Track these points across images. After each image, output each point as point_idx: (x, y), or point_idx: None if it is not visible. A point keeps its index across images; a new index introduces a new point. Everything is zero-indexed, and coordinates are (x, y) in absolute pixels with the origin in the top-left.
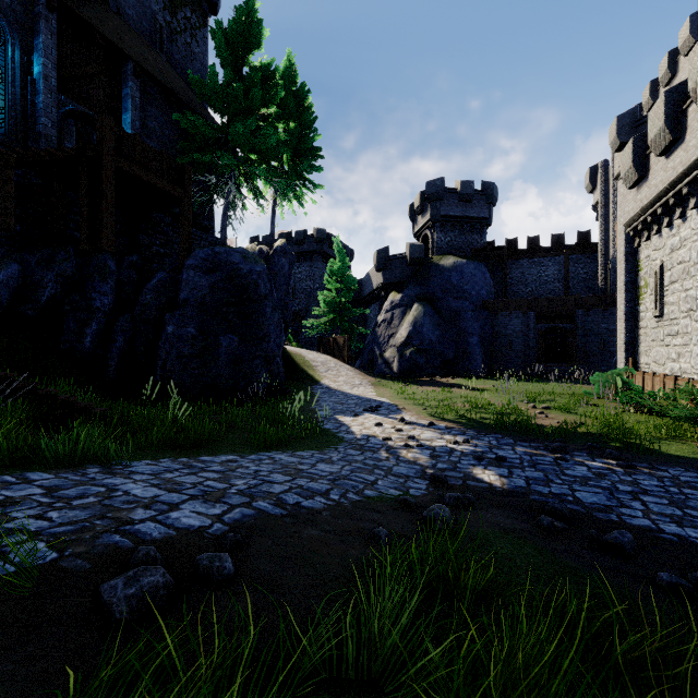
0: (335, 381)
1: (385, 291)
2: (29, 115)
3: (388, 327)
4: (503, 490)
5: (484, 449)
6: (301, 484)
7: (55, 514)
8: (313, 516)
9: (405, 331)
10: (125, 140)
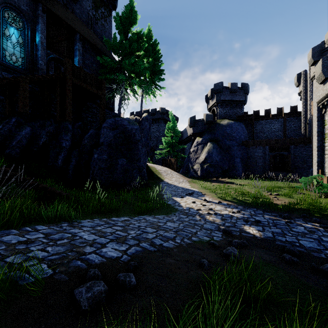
0: (170, 180)
1: (194, 137)
2: (34, 60)
3: (195, 154)
4: (261, 238)
5: (248, 216)
6: (161, 234)
7: (49, 248)
8: (169, 251)
9: (203, 156)
10: (76, 69)
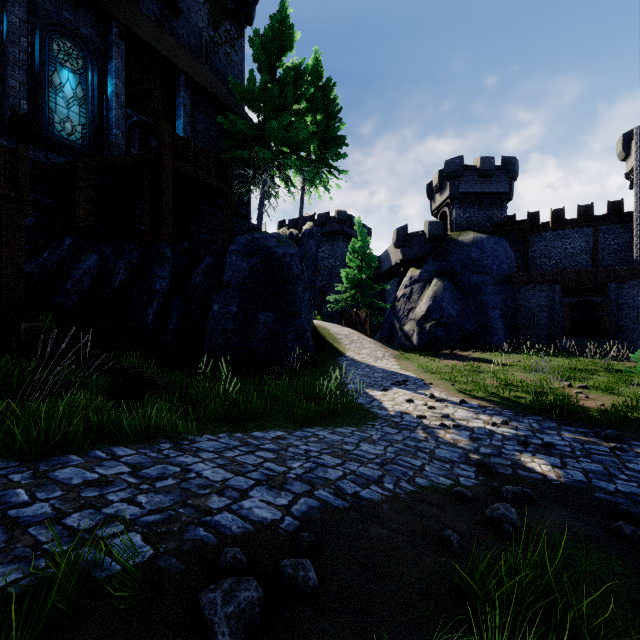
0: (359, 353)
1: (404, 267)
2: (105, 128)
3: (408, 302)
4: (560, 483)
5: (527, 433)
6: (353, 469)
7: (143, 498)
8: (375, 510)
9: (424, 305)
10: (180, 143)
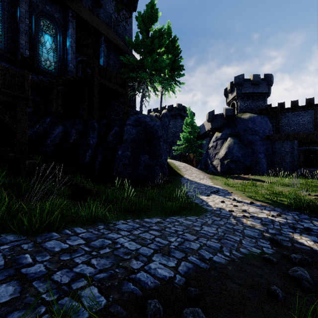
0: (190, 176)
1: (212, 132)
2: (65, 63)
3: (214, 149)
4: None
5: (293, 221)
6: (204, 243)
7: (94, 261)
8: (224, 270)
9: (223, 151)
10: (102, 69)
